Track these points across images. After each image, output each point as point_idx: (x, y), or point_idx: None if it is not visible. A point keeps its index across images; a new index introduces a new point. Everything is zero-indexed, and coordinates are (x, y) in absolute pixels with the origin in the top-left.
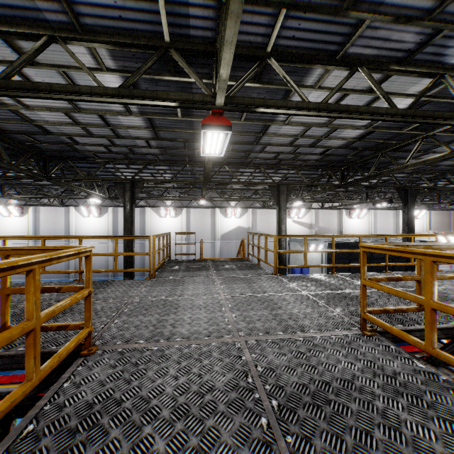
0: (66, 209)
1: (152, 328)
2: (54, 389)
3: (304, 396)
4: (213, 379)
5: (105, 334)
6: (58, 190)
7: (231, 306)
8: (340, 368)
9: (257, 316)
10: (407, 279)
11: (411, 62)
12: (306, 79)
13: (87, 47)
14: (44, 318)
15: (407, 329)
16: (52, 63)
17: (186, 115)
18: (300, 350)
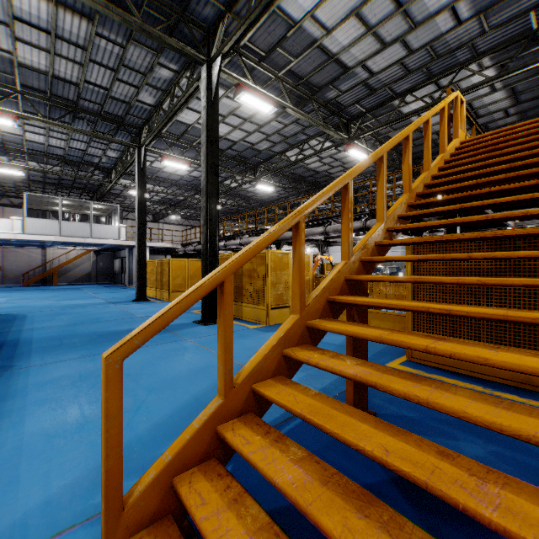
0: None
1: None
2: None
3: None
4: None
5: None
6: None
7: None
8: None
9: None
10: None
11: None
12: None
13: (476, 63)
14: None
15: None
16: (451, 83)
17: None
18: None
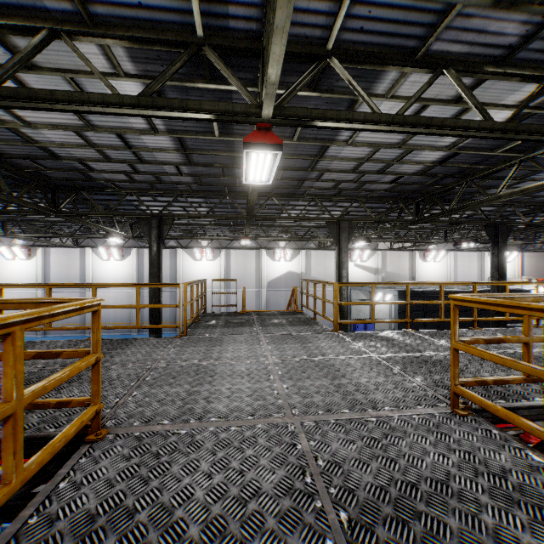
0: (81, 251)
1: (181, 404)
2: (45, 492)
3: (383, 506)
4: (259, 477)
5: (119, 411)
6: (72, 228)
7: (281, 374)
8: (429, 463)
9: (315, 386)
10: (511, 340)
11: (512, 63)
12: (376, 85)
13: (99, 46)
14: (30, 398)
15: (511, 406)
16: (57, 67)
17: (224, 133)
18: (373, 436)
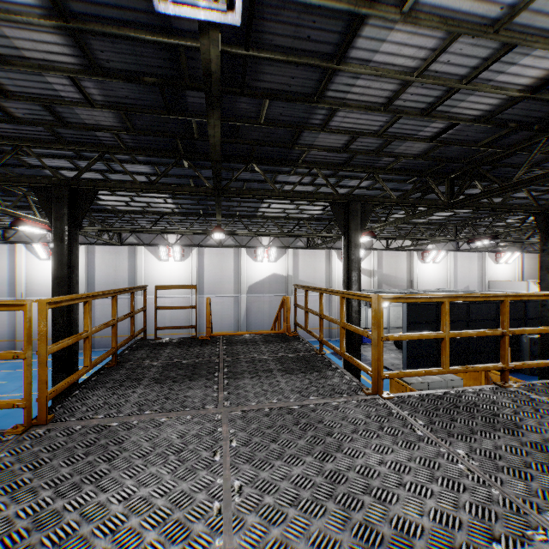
0: (12, 248)
1: None
2: None
3: None
4: None
5: None
6: None
7: None
8: None
9: None
10: None
11: None
12: None
13: None
14: None
15: None
16: None
17: None
18: None
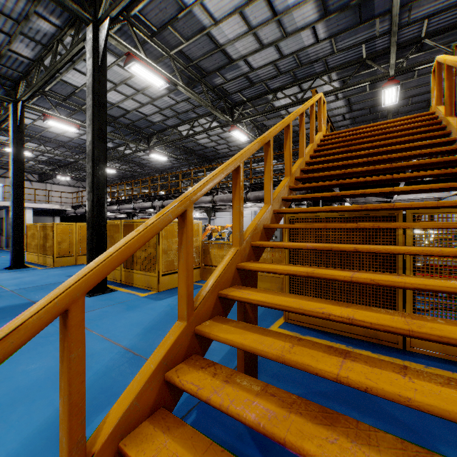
0: None
1: None
2: None
3: None
4: None
5: None
6: None
7: None
8: None
9: None
10: None
11: None
12: None
13: (327, 75)
14: None
15: None
16: (310, 88)
17: (372, 89)
18: None
